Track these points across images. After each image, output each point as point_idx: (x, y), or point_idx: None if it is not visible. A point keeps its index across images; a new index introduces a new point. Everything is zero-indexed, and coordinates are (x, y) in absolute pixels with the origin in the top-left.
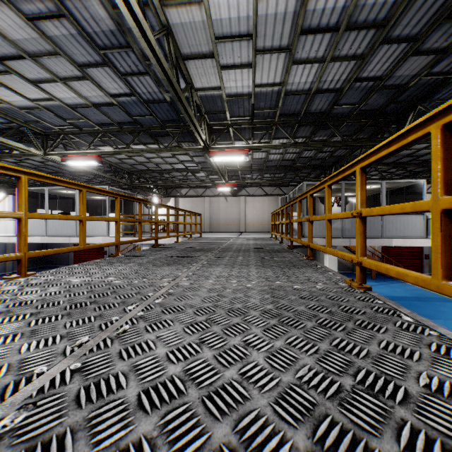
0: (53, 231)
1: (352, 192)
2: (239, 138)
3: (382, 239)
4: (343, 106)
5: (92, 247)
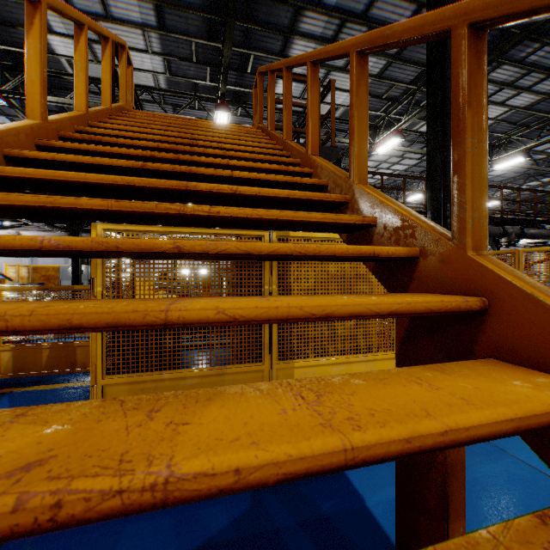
0: None
1: None
2: None
3: None
4: None
5: None
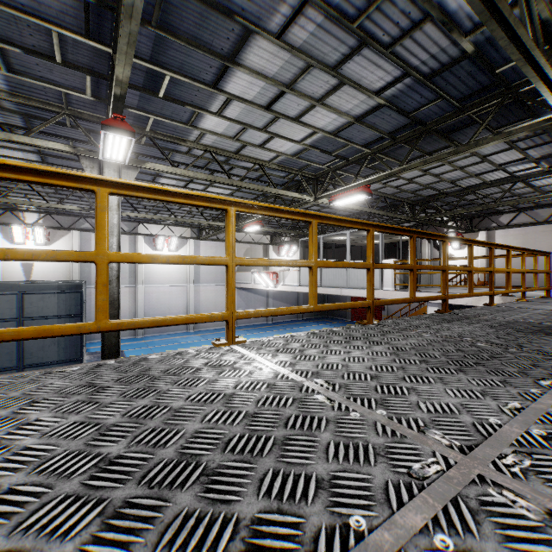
0: (326, 281)
1: None
2: None
3: None
4: None
5: (326, 308)
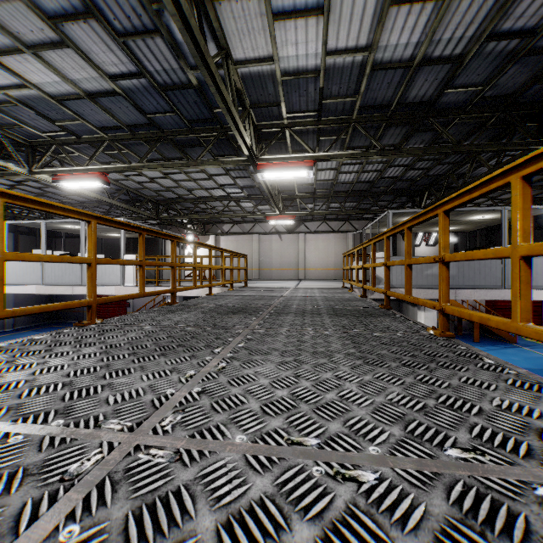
0: (51, 278)
1: (452, 225)
2: (298, 148)
3: (502, 291)
4: (459, 89)
5: (23, 312)
